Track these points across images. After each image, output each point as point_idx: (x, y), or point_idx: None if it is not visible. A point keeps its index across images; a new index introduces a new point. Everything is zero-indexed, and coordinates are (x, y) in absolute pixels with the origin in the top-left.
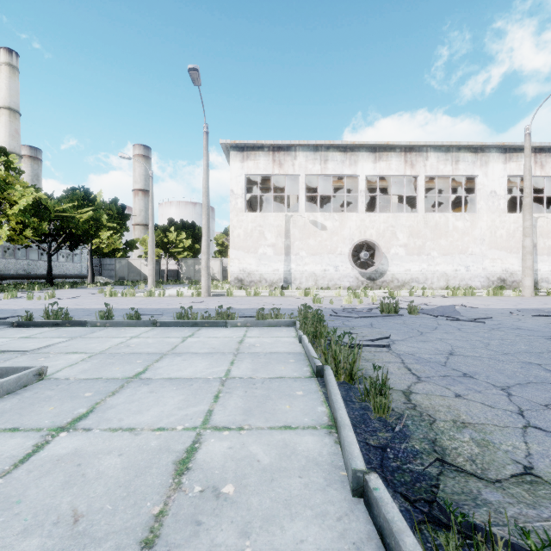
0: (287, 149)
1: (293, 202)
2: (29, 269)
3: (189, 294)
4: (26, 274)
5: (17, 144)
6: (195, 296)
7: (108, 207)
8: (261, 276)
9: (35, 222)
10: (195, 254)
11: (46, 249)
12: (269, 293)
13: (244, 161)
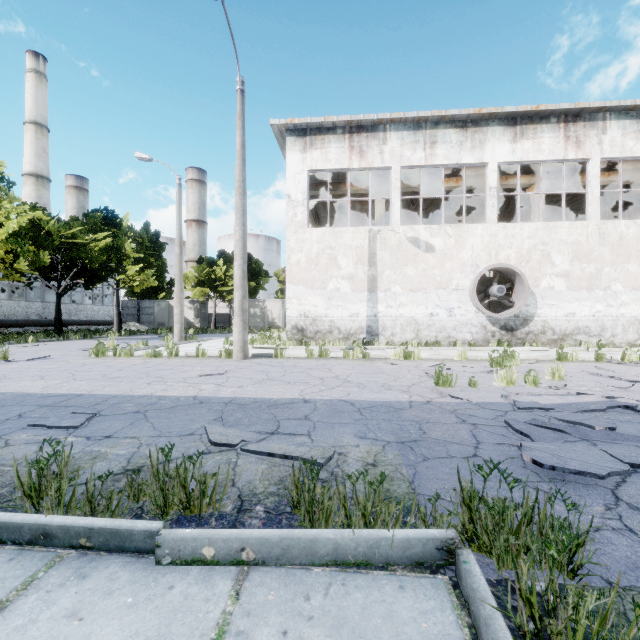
0: (372, 128)
1: (379, 214)
2: (45, 313)
3: (217, 354)
4: (36, 320)
5: (45, 165)
6: (224, 357)
7: (137, 233)
8: (331, 324)
9: (31, 251)
10: (252, 294)
11: (55, 287)
12: (344, 353)
13: (307, 150)
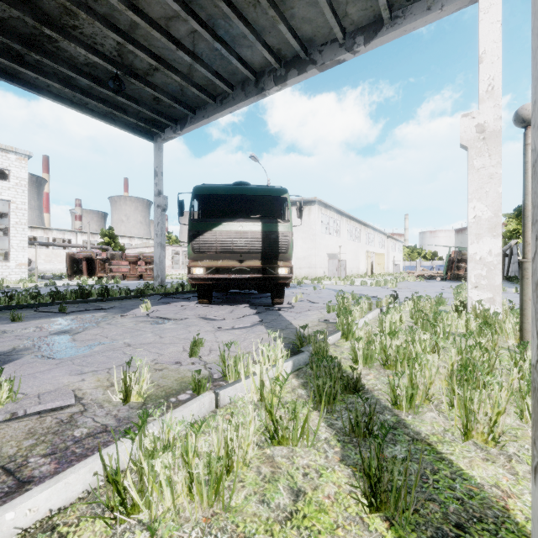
0: None
1: None
2: None
3: None
4: None
5: None
6: None
7: None
8: None
9: None
10: None
11: None
12: None
13: None
